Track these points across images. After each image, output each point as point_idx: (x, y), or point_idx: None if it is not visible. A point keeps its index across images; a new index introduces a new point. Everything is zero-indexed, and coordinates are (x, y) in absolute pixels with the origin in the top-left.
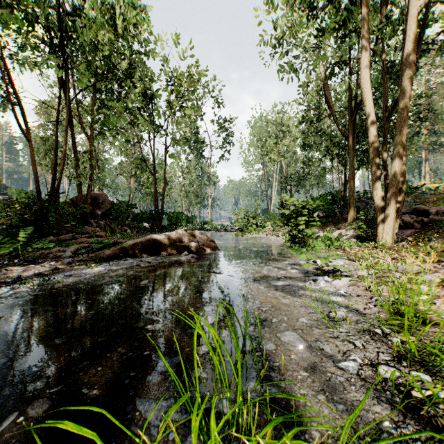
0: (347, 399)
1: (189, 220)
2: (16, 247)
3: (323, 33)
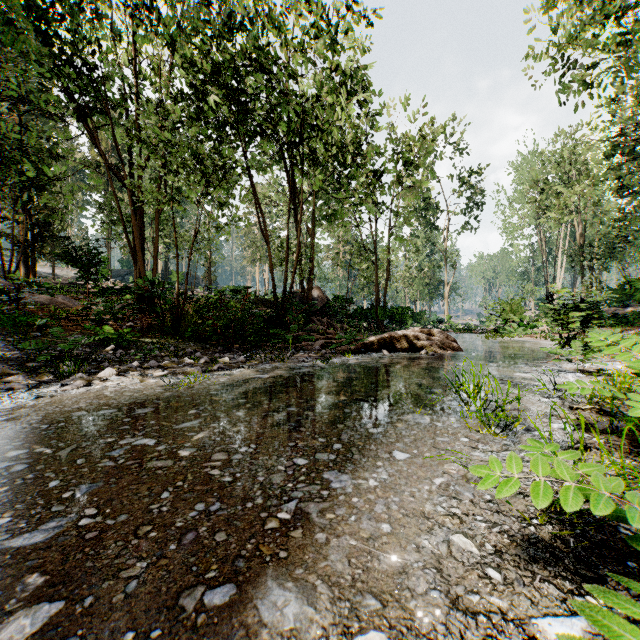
0: (534, 405)
1: (416, 318)
2: (285, 339)
3: (634, 33)
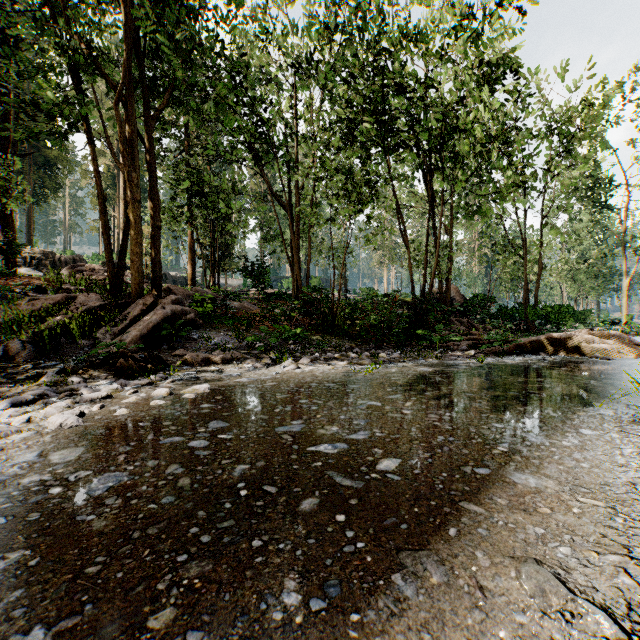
0: None
1: (578, 318)
2: (432, 339)
3: None
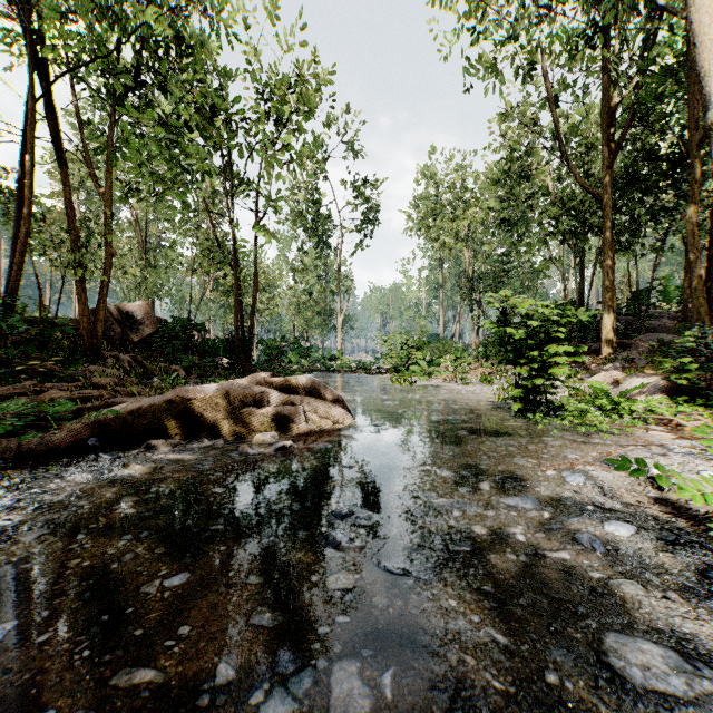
0: None
1: (304, 354)
2: None
3: None
